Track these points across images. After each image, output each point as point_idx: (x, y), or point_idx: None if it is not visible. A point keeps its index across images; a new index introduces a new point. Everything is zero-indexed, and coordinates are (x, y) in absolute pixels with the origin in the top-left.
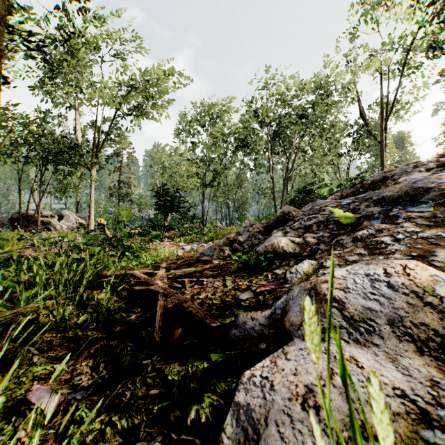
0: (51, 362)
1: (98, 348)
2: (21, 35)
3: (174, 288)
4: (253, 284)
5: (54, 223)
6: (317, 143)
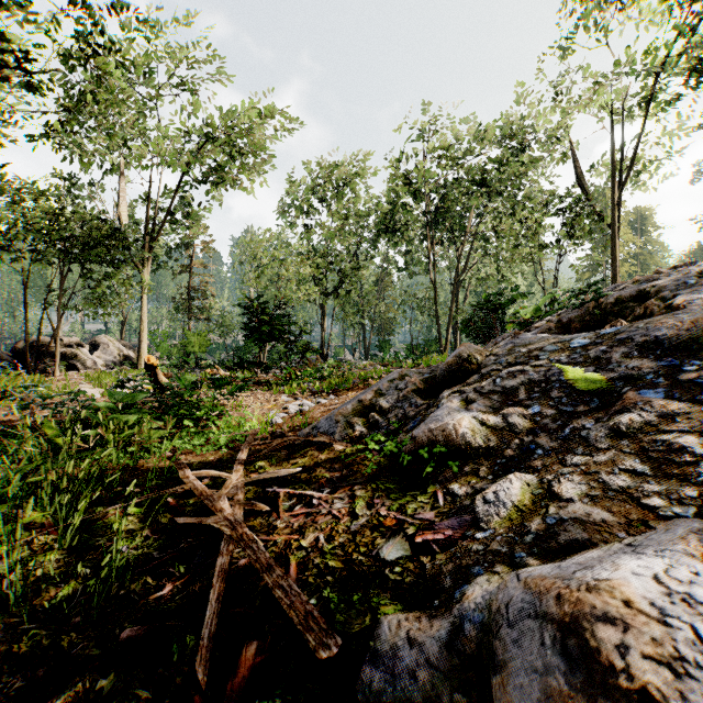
0: None
1: None
2: None
3: (257, 510)
4: (408, 519)
5: (83, 357)
6: (506, 227)
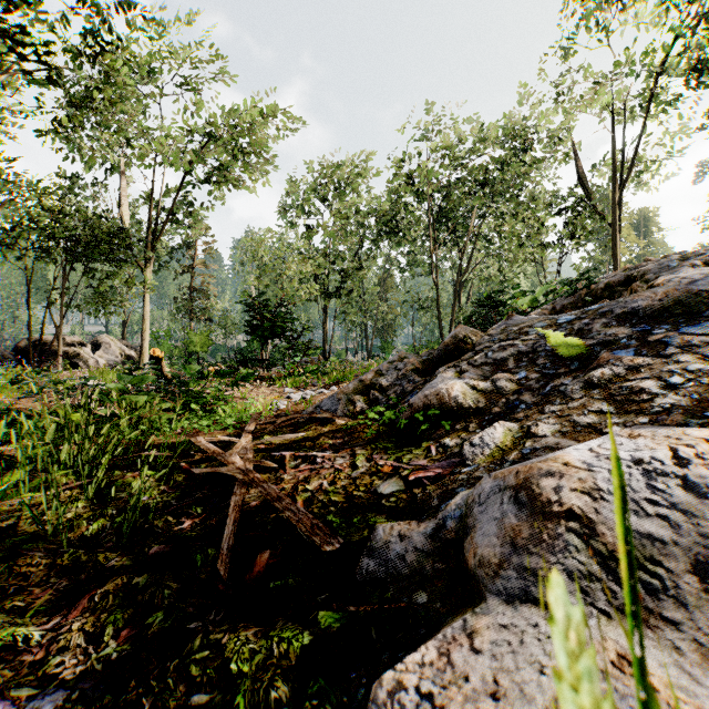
0: (15, 622)
1: (108, 591)
2: (5, 33)
3: (265, 469)
4: (404, 465)
5: (85, 356)
6: (508, 227)
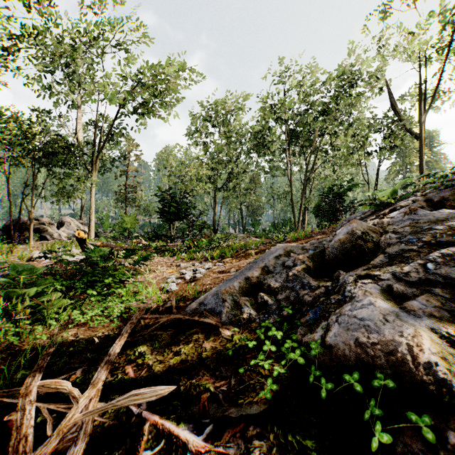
0: None
1: None
2: None
3: None
4: None
5: (51, 231)
6: (340, 142)
